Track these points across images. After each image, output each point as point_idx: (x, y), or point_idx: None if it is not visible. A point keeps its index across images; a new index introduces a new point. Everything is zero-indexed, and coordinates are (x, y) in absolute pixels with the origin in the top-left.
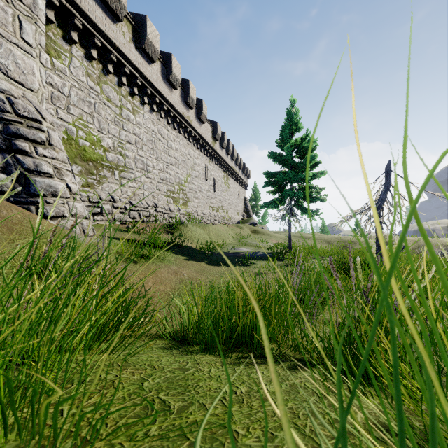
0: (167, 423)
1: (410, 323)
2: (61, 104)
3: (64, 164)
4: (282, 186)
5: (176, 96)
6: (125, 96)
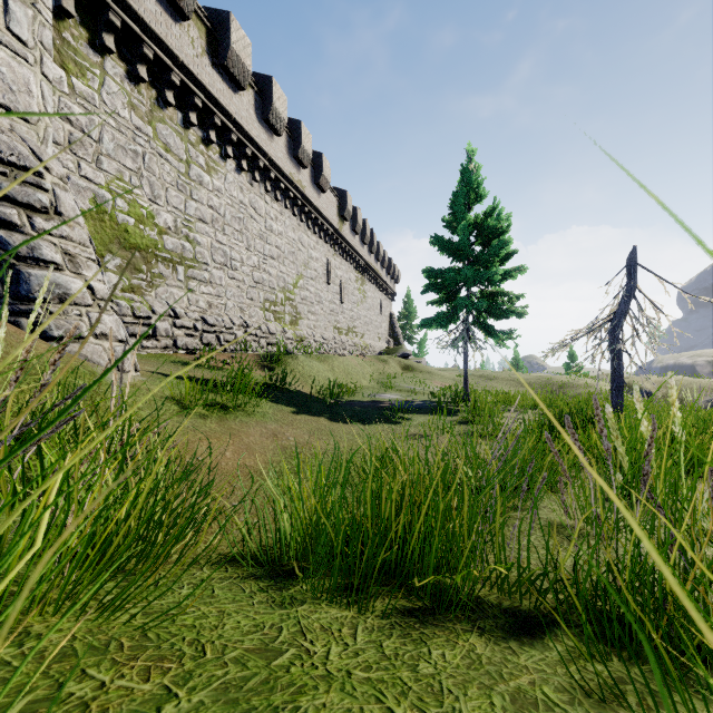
0: None
1: None
2: (87, 154)
3: (83, 249)
4: (453, 292)
5: (280, 147)
6: (195, 144)
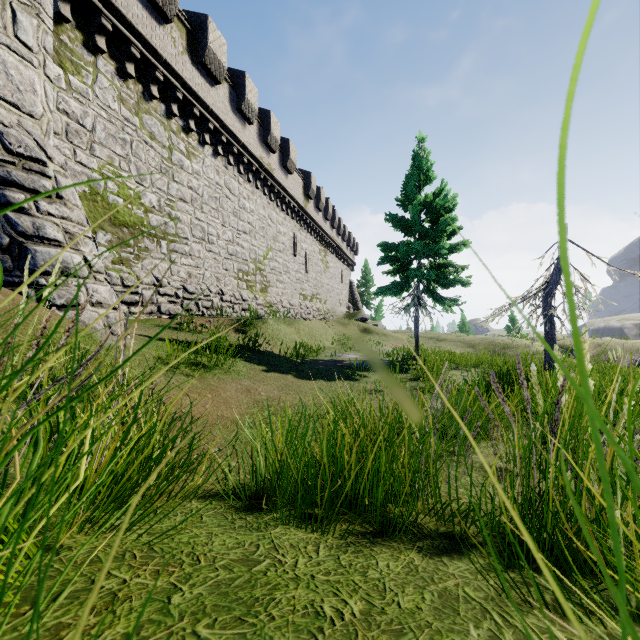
0: None
1: None
2: (82, 142)
3: (81, 228)
4: (405, 264)
5: (251, 134)
6: (177, 132)
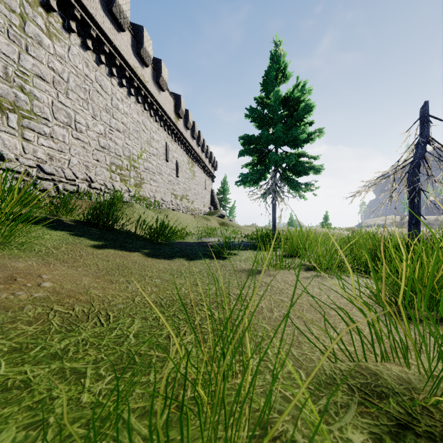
0: None
1: None
2: None
3: None
4: (263, 155)
5: (124, 41)
6: (32, 3)
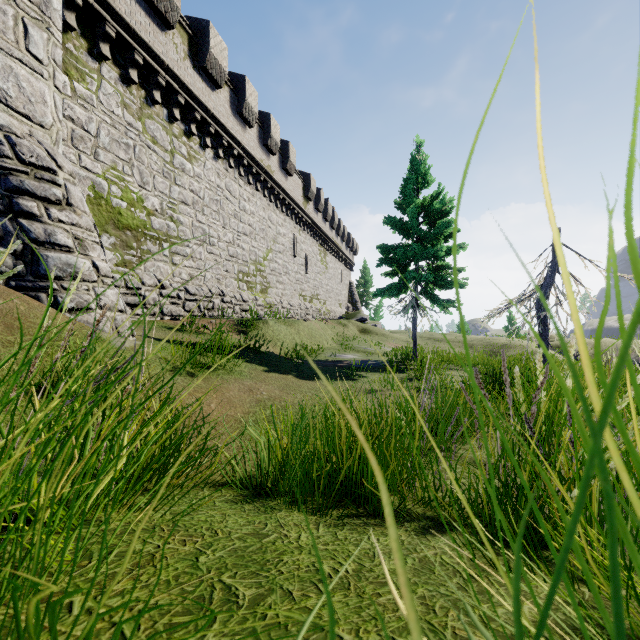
0: (232, 627)
1: (628, 477)
2: (86, 147)
3: (89, 233)
4: (403, 266)
5: (252, 137)
6: (178, 136)
